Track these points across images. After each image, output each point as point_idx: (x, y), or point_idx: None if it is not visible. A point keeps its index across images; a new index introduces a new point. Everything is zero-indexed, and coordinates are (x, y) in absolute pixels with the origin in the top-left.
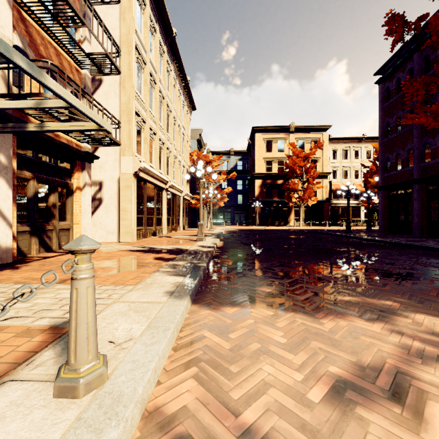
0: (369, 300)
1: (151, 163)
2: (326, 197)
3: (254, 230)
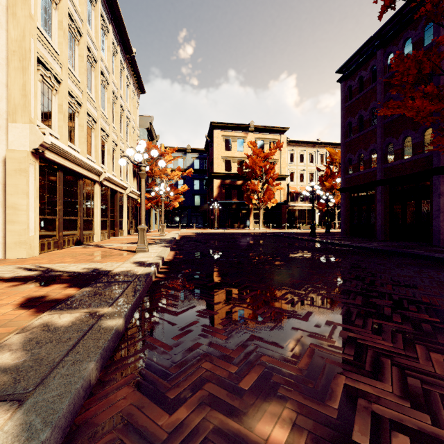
0: None
1: (72, 143)
2: (284, 199)
3: (213, 233)
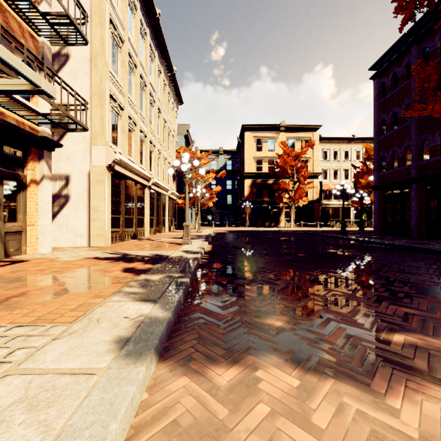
0: (433, 341)
1: (130, 156)
2: (317, 197)
3: (245, 231)
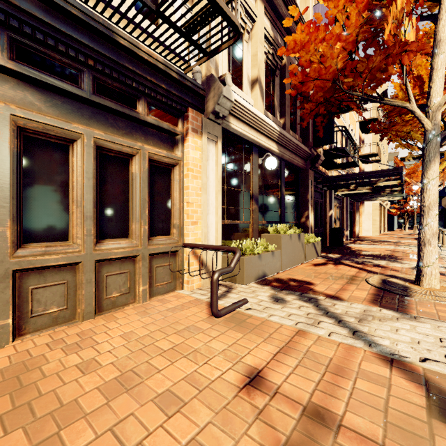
0: None
1: None
2: None
3: None
